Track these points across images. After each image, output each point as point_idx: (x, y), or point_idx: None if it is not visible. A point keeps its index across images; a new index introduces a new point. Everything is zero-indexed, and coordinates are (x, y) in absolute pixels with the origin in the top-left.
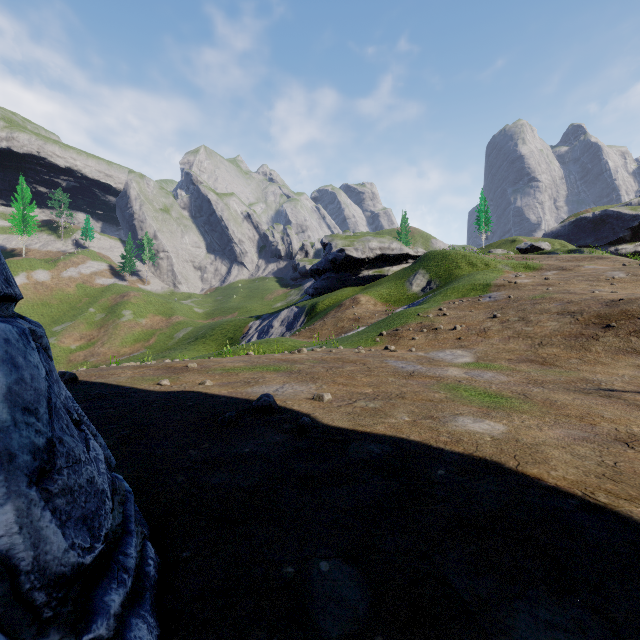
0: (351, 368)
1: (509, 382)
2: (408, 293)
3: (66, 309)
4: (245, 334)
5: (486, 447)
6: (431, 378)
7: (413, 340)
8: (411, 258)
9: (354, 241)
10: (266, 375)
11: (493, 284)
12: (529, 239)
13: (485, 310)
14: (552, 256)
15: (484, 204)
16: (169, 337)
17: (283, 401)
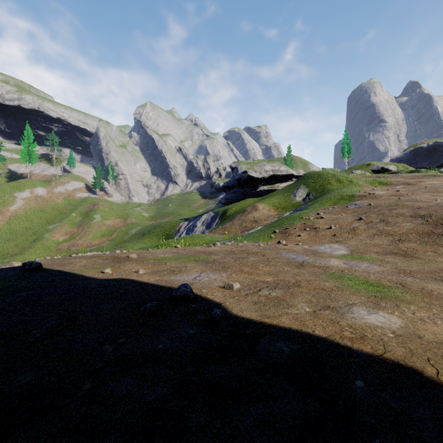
0: (254, 259)
1: (383, 272)
2: (293, 202)
3: (56, 214)
4: (177, 231)
5: (393, 346)
6: (318, 268)
7: (299, 236)
8: (294, 177)
9: (254, 165)
10: (188, 264)
11: (357, 195)
12: (380, 163)
13: (352, 214)
14: (398, 175)
15: (347, 138)
16: (125, 233)
17: (199, 289)
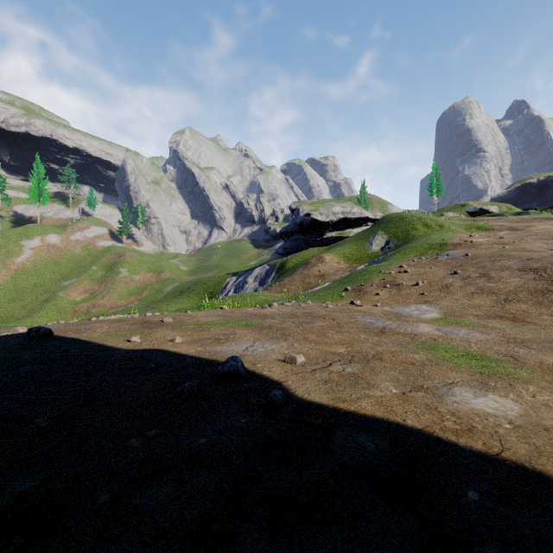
0: (321, 323)
1: (487, 341)
2: (368, 252)
3: (73, 267)
4: (223, 289)
5: (513, 442)
6: (404, 335)
7: (377, 295)
8: (370, 221)
9: (319, 206)
10: (237, 331)
11: (449, 243)
12: (478, 203)
13: (444, 267)
14: (502, 218)
15: (436, 172)
16: (158, 291)
17: (252, 363)
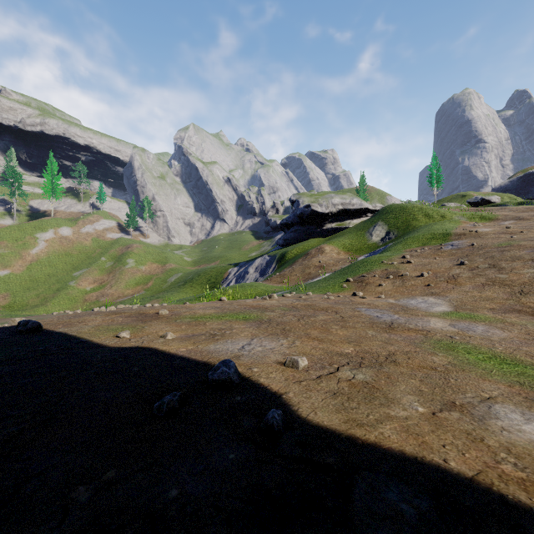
0: (323, 317)
1: (511, 339)
2: (368, 243)
3: (84, 258)
4: (225, 279)
5: None
6: (415, 332)
7: (380, 286)
8: (370, 212)
9: (319, 198)
10: (234, 325)
11: (453, 233)
12: (479, 194)
13: (450, 257)
14: (505, 208)
15: (436, 163)
16: (163, 281)
17: (248, 367)
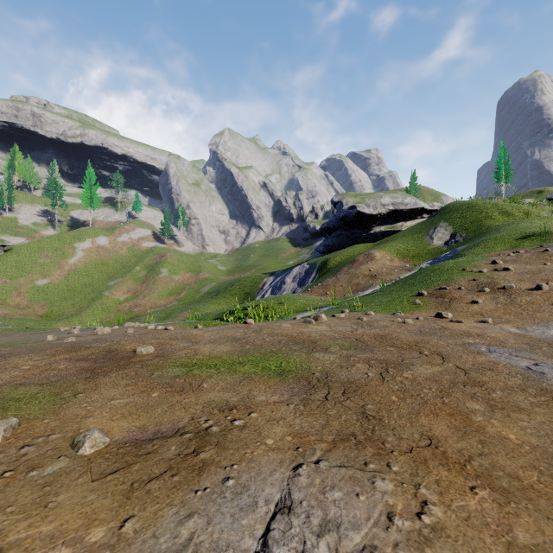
0: (427, 370)
1: None
2: (428, 247)
3: (119, 267)
4: (260, 289)
5: None
6: None
7: (475, 304)
8: (426, 212)
9: (365, 198)
10: (256, 393)
11: None
12: None
13: None
14: None
15: (504, 155)
16: (196, 291)
17: None
